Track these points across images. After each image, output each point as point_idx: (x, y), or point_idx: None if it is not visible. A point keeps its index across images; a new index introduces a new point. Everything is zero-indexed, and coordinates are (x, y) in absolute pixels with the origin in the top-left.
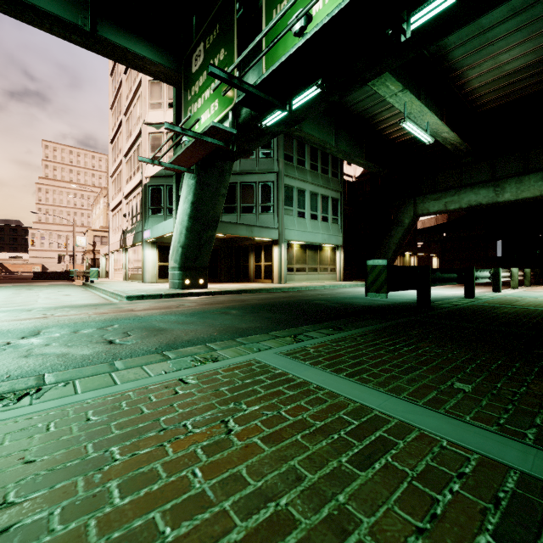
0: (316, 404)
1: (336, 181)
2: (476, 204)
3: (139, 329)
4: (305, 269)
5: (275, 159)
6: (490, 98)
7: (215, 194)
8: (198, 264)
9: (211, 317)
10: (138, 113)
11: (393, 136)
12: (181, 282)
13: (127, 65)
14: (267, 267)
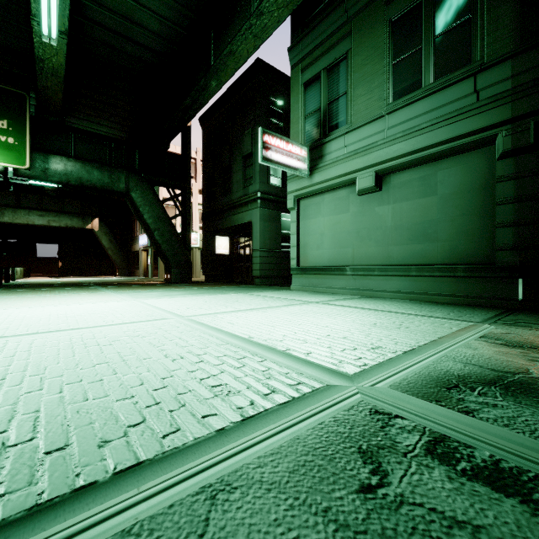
0: (32, 290)
1: None
2: None
3: None
4: None
5: None
6: None
7: None
8: None
9: None
10: None
11: None
12: None
13: None
14: None
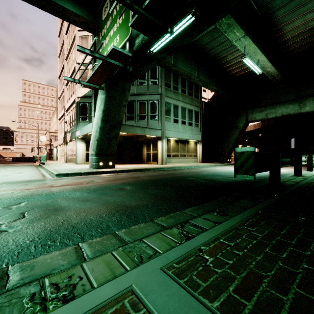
0: None
1: (197, 101)
2: (286, 114)
3: (39, 208)
4: (178, 155)
5: (159, 85)
6: (297, 46)
7: (119, 105)
8: (108, 152)
9: (108, 193)
10: (73, 57)
11: (233, 72)
12: (96, 164)
13: (59, 16)
14: (154, 154)
